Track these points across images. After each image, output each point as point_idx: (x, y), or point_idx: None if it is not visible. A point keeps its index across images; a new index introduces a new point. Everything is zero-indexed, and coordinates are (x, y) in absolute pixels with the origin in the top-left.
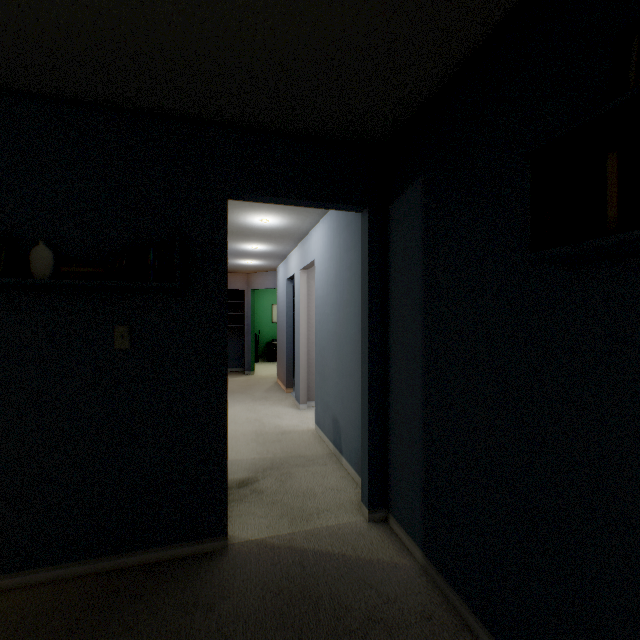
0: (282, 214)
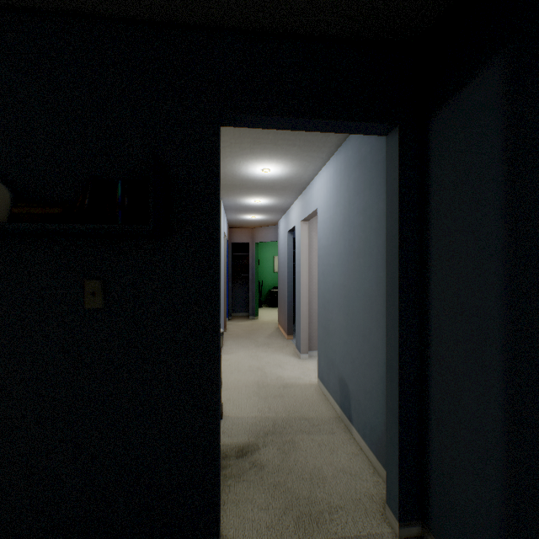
0: (284, 161)
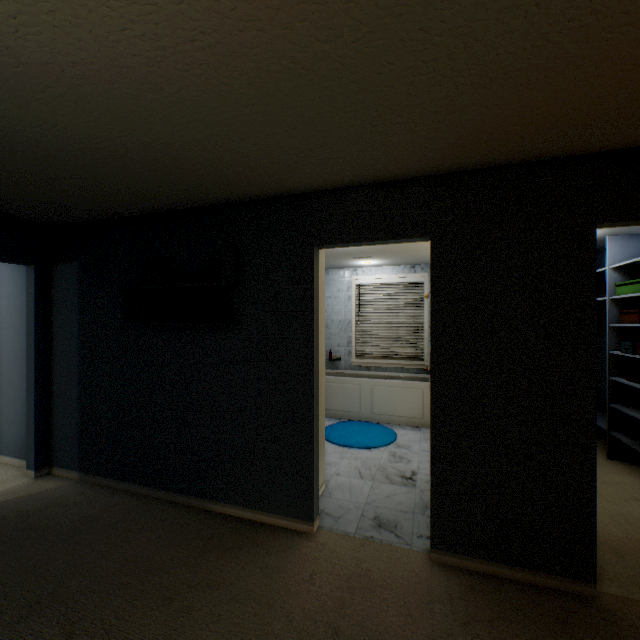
0: None
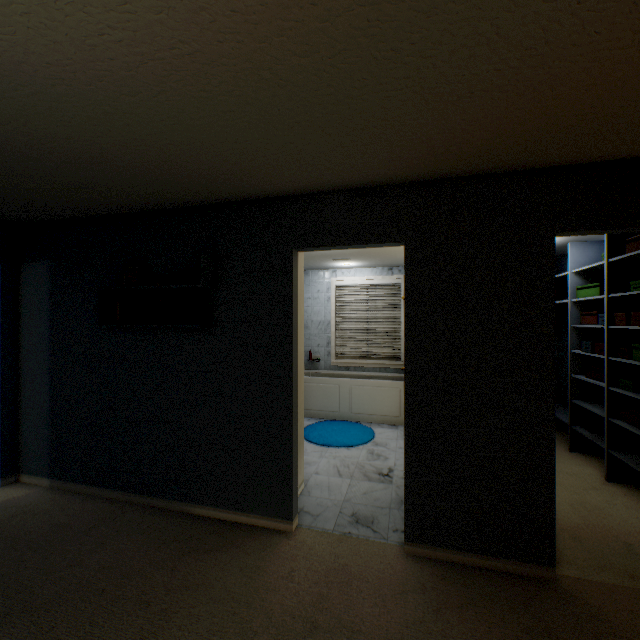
0: None
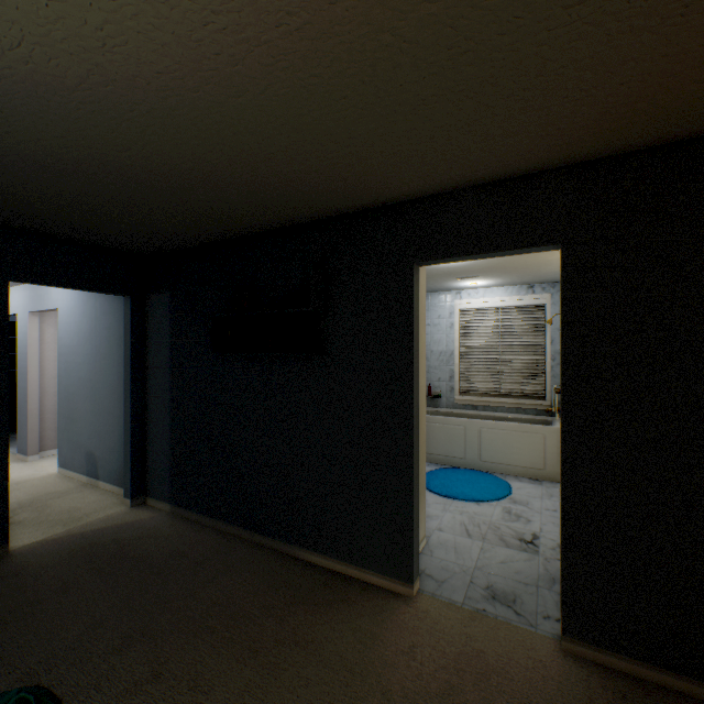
0: None
